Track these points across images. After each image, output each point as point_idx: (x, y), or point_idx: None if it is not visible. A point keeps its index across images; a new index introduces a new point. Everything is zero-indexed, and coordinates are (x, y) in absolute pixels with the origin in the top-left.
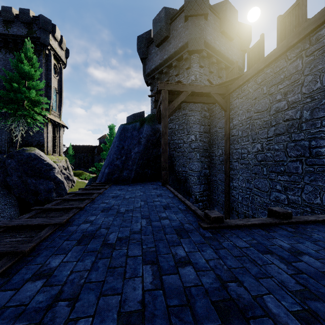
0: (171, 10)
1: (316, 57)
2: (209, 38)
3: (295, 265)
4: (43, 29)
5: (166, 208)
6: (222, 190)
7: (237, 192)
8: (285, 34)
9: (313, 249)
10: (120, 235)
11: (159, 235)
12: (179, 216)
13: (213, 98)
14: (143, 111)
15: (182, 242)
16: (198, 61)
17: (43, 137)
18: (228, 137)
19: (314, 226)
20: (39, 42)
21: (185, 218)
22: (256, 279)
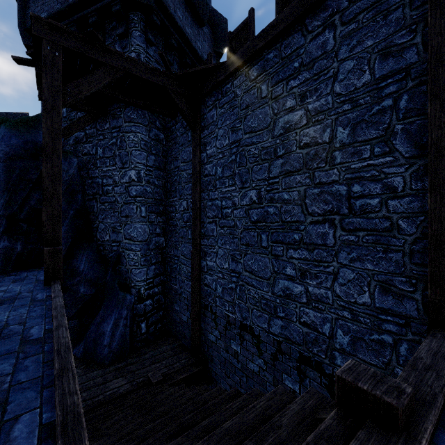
0: None
1: (362, 25)
2: None
3: None
4: None
5: None
6: (188, 273)
7: (215, 278)
8: None
9: None
10: None
11: None
12: None
13: (171, 100)
14: (24, 113)
15: None
16: (143, 29)
17: None
18: (198, 178)
19: None
20: None
21: None
22: None
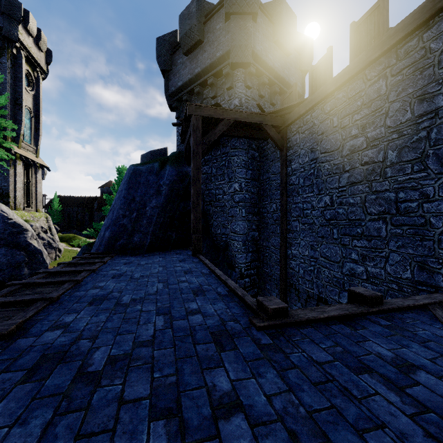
0: (206, 4)
1: (405, 77)
2: (259, 49)
3: (411, 393)
4: (7, 15)
5: (198, 293)
6: (277, 260)
7: (298, 263)
8: (361, 48)
9: (426, 357)
10: (114, 352)
11: (185, 346)
12: (218, 306)
13: (264, 131)
14: (165, 147)
15: (223, 360)
16: (243, 79)
17: (8, 183)
18: (285, 186)
19: (413, 314)
20: (0, 34)
21: (227, 309)
22: (359, 433)
